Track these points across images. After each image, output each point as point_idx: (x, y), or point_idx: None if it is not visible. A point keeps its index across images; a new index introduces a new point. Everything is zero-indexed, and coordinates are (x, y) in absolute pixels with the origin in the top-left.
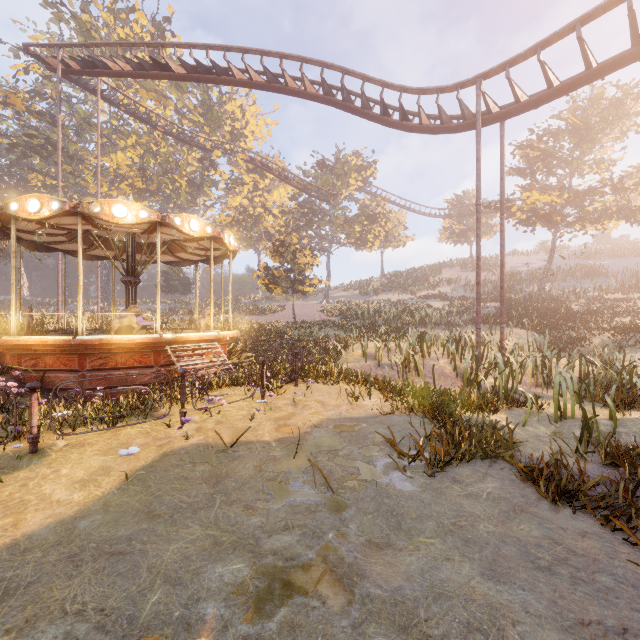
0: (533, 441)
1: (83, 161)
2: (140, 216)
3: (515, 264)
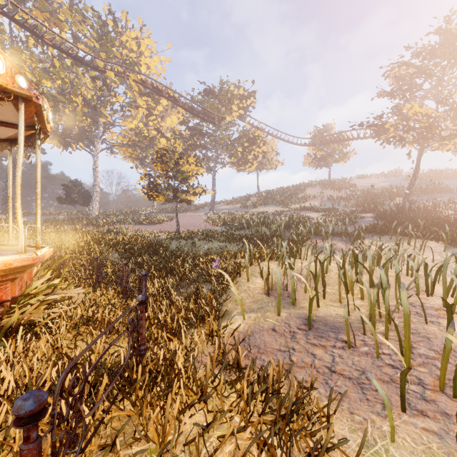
0: None
1: None
2: None
3: (363, 184)
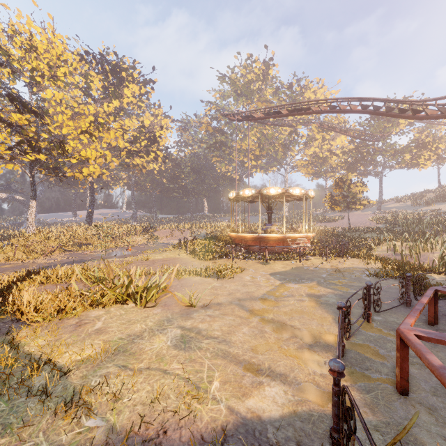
0: (439, 282)
1: (233, 148)
2: (278, 191)
3: None
